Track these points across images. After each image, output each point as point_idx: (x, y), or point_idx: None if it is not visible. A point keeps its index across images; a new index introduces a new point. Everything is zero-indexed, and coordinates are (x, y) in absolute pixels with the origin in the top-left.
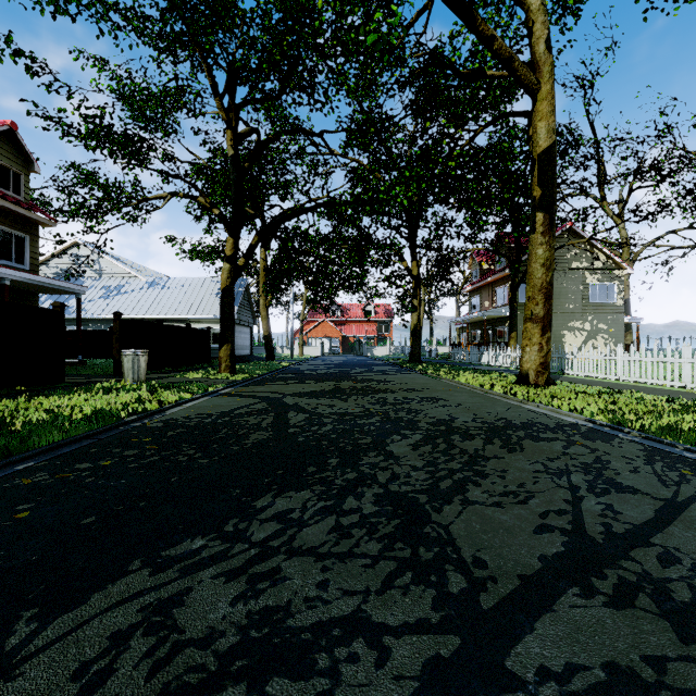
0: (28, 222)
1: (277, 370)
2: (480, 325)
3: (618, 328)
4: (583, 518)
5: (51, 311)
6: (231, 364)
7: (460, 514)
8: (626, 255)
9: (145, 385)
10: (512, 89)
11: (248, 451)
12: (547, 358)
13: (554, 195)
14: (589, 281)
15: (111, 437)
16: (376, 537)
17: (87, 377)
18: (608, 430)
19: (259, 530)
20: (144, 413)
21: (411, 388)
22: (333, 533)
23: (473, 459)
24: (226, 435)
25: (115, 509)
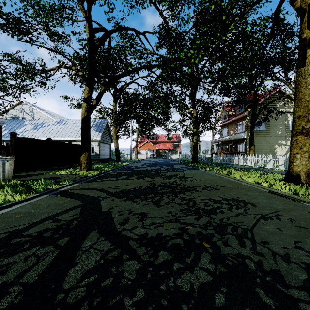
0: None
1: (119, 167)
2: (227, 143)
3: None
4: None
5: None
6: (87, 165)
7: None
8: None
9: None
10: None
11: None
12: None
13: None
14: (290, 118)
15: None
16: None
17: None
18: None
19: None
20: None
21: (207, 185)
22: None
23: None
24: None
25: None
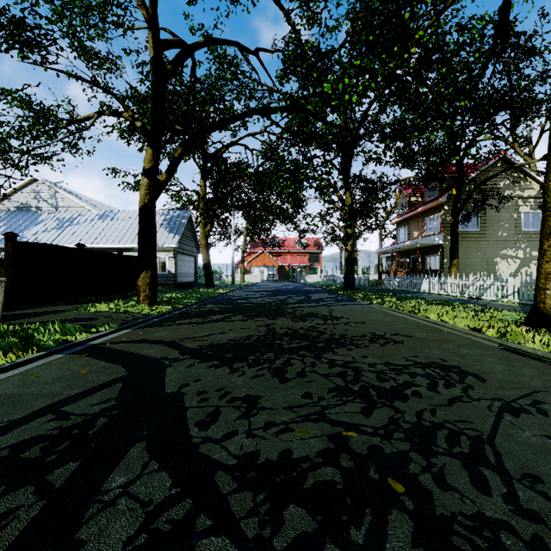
0: None
1: (211, 298)
2: (408, 254)
3: None
4: None
5: None
6: (151, 294)
7: None
8: None
9: None
10: None
11: None
12: None
13: None
14: (523, 209)
15: None
16: None
17: None
18: None
19: None
20: None
21: (378, 334)
22: None
23: None
24: None
25: None
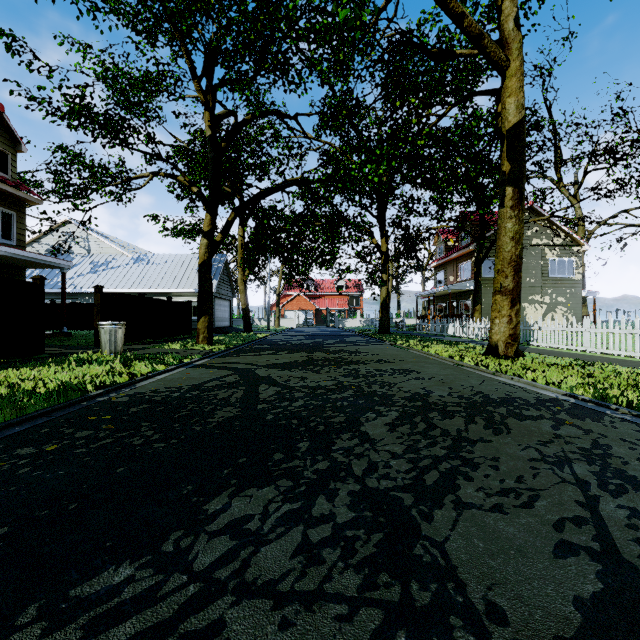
0: (15, 200)
1: (254, 341)
2: (445, 299)
3: (576, 302)
4: (609, 530)
5: (31, 284)
6: (208, 336)
7: (456, 525)
8: (582, 232)
9: (118, 357)
10: (478, 72)
11: (211, 432)
12: (516, 330)
13: (523, 169)
14: (549, 256)
15: (70, 414)
16: (354, 564)
17: (68, 348)
18: (593, 406)
19: (205, 549)
20: (112, 387)
21: (382, 359)
22: (298, 556)
23: (458, 443)
24: (191, 412)
25: (37, 515)
